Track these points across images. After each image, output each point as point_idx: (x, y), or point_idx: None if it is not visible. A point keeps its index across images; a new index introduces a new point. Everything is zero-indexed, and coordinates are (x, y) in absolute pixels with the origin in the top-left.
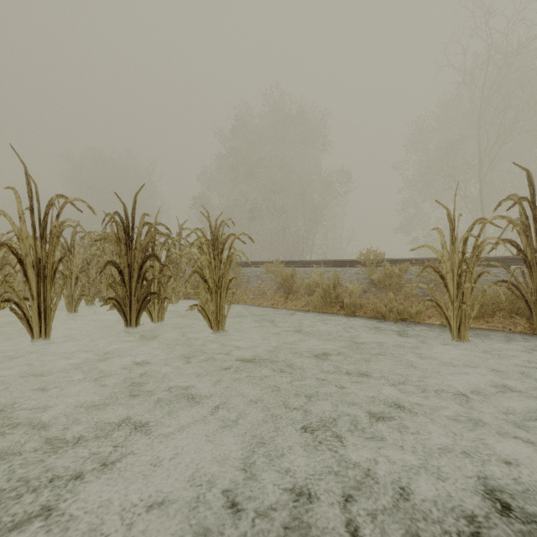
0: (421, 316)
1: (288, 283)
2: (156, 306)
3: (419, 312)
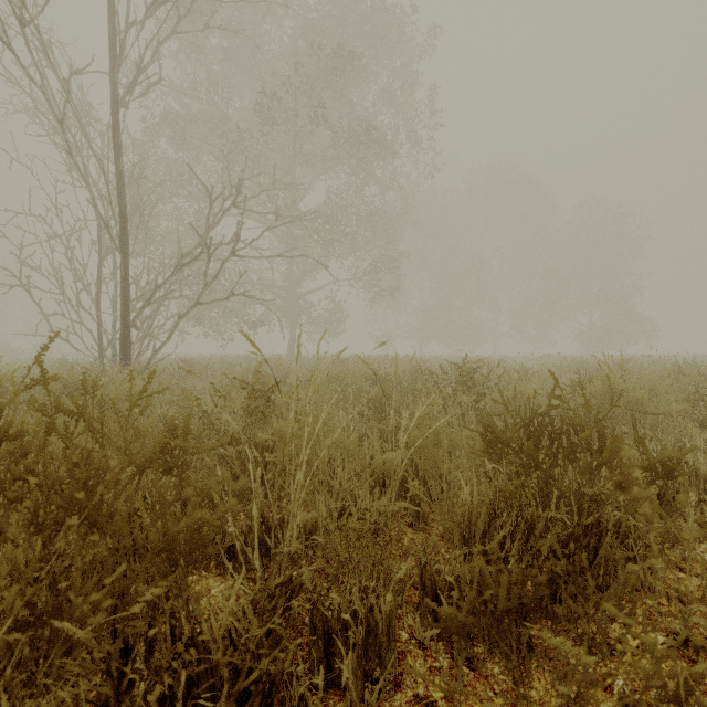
0: None
1: None
2: None
3: None
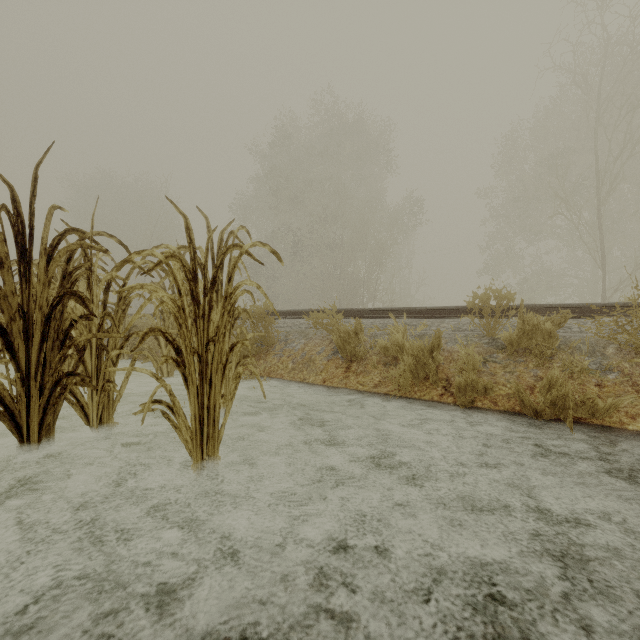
0: (613, 414)
1: (349, 344)
2: (94, 396)
3: (613, 407)
